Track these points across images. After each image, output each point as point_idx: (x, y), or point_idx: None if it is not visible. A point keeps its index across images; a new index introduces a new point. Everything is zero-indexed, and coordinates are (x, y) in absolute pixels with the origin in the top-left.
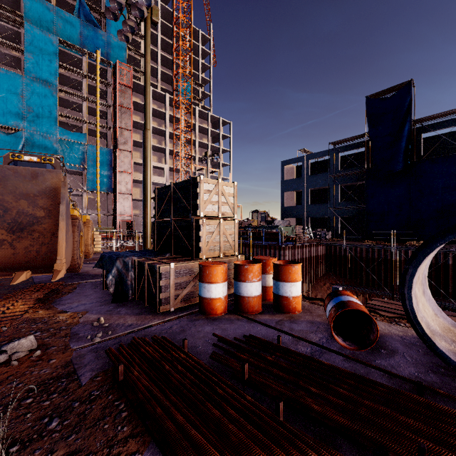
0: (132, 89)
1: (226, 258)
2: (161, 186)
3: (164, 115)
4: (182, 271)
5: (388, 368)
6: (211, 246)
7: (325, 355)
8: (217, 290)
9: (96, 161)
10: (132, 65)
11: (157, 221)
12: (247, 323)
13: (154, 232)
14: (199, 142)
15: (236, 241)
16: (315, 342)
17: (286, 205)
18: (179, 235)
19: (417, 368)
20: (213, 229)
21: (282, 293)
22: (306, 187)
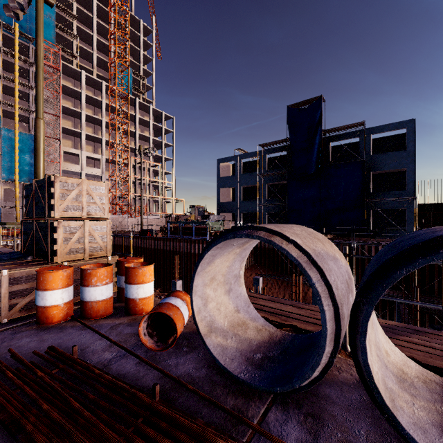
0: (60, 71)
1: (91, 261)
2: (97, 178)
3: (100, 103)
4: (24, 278)
5: (171, 368)
6: (72, 249)
7: (122, 360)
8: (54, 297)
9: (14, 147)
10: (62, 46)
11: (25, 220)
12: (78, 331)
13: (21, 233)
14: (140, 135)
15: (109, 241)
16: (128, 346)
17: (222, 201)
18: (39, 237)
19: (199, 363)
20: (76, 231)
21: (129, 296)
22: (239, 185)
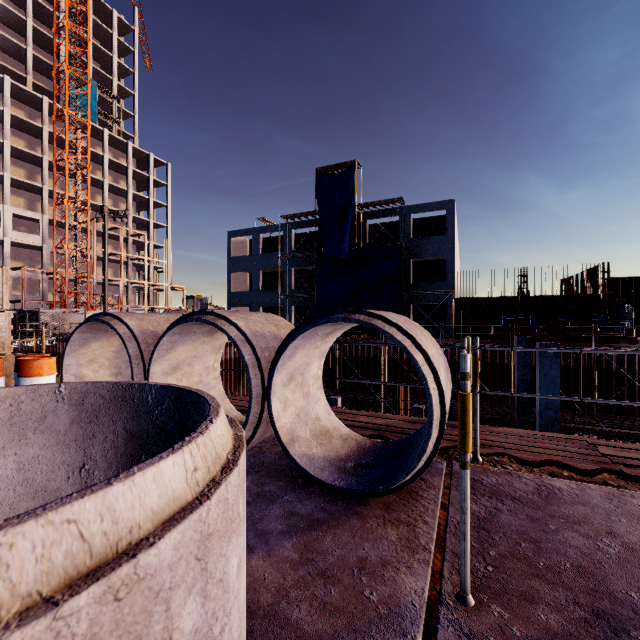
0: None
1: None
2: (34, 249)
3: (39, 131)
4: None
5: None
6: None
7: None
8: None
9: None
10: None
11: None
12: None
13: None
14: (112, 186)
15: (9, 336)
16: None
17: (235, 290)
18: None
19: None
20: None
21: None
22: (256, 268)
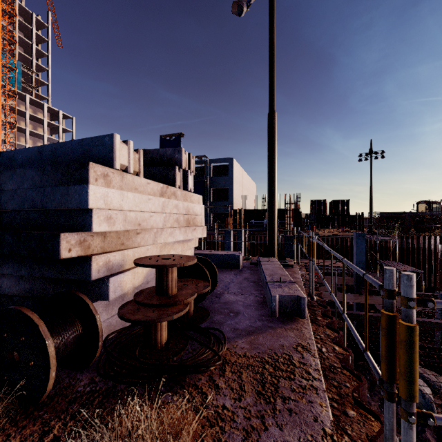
0: None
1: None
2: None
3: None
4: None
5: None
6: None
7: None
8: None
9: None
10: None
11: None
12: None
13: None
14: (32, 132)
15: None
16: None
17: None
18: None
19: None
20: None
21: None
22: None
